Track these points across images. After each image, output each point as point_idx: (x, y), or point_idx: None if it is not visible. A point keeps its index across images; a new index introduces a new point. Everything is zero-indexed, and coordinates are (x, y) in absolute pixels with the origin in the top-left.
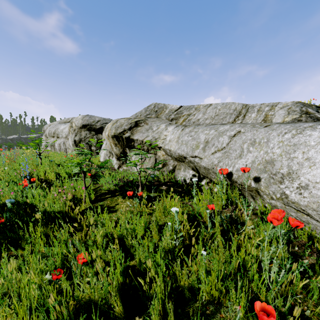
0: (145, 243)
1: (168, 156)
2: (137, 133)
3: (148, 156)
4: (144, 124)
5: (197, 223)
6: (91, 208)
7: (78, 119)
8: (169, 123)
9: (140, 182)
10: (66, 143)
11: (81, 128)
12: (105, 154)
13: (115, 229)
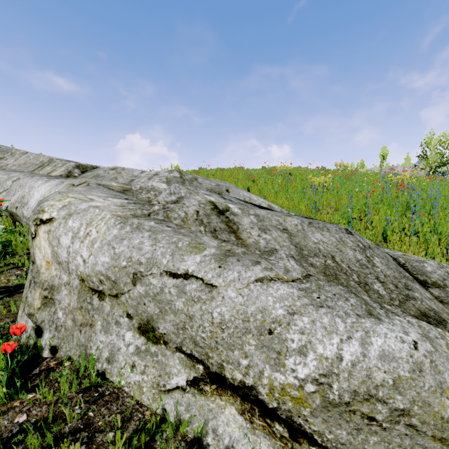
0: None
1: None
2: None
3: None
4: None
5: None
6: None
7: None
8: None
9: None
10: None
11: None
12: None
13: None
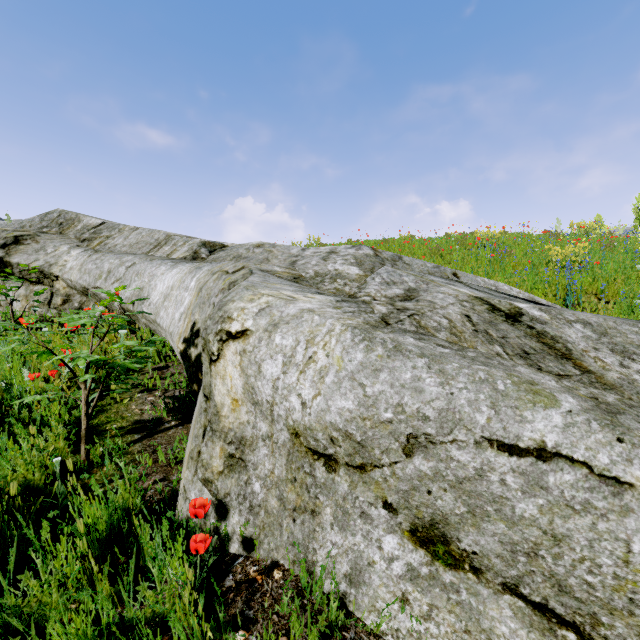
0: None
1: (73, 290)
2: (18, 254)
3: (39, 288)
4: (32, 242)
5: None
6: None
7: None
8: (77, 244)
9: (12, 314)
10: None
11: None
12: None
13: None
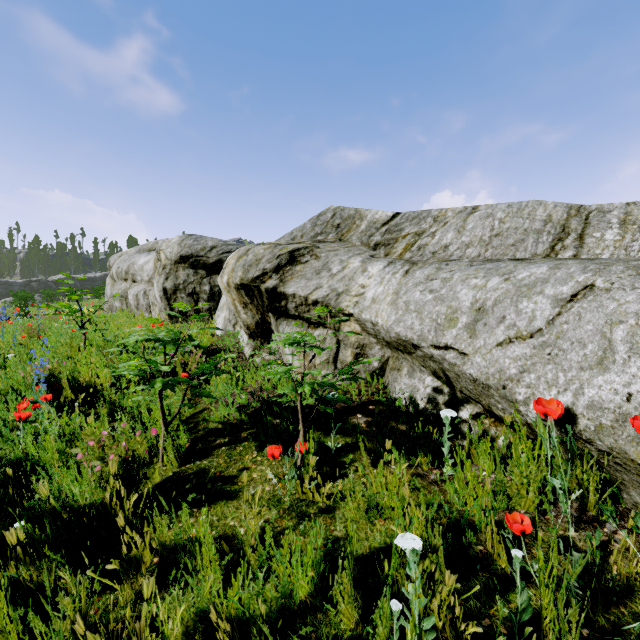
0: (317, 634)
1: (369, 336)
2: (293, 280)
3: (319, 334)
4: (310, 257)
5: (466, 557)
6: (176, 481)
7: (172, 244)
8: (369, 254)
9: (300, 414)
10: (149, 293)
11: (177, 264)
12: (225, 320)
13: (229, 569)
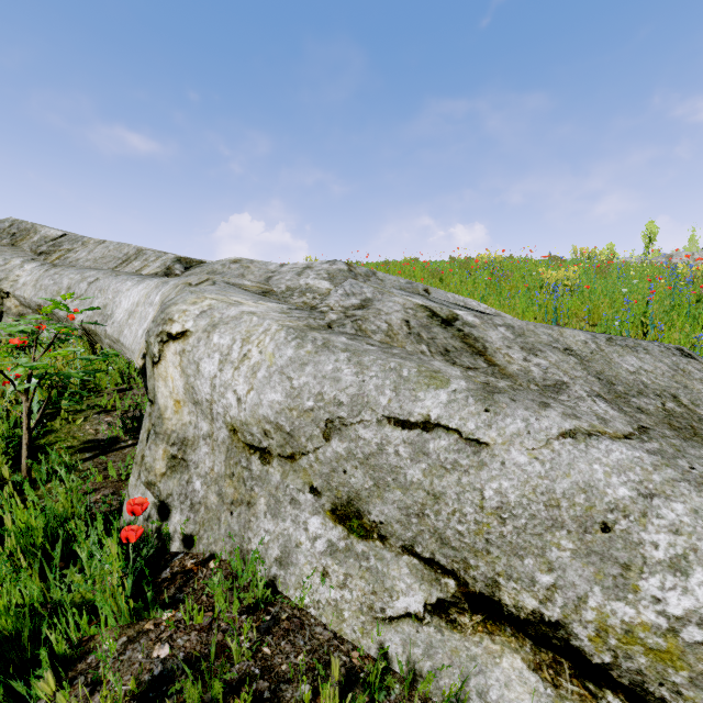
0: None
1: (27, 308)
2: None
3: None
4: None
5: None
6: None
7: None
8: (32, 258)
9: None
10: None
11: None
12: None
13: None
